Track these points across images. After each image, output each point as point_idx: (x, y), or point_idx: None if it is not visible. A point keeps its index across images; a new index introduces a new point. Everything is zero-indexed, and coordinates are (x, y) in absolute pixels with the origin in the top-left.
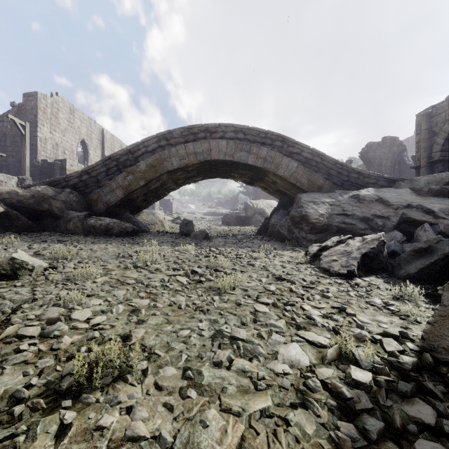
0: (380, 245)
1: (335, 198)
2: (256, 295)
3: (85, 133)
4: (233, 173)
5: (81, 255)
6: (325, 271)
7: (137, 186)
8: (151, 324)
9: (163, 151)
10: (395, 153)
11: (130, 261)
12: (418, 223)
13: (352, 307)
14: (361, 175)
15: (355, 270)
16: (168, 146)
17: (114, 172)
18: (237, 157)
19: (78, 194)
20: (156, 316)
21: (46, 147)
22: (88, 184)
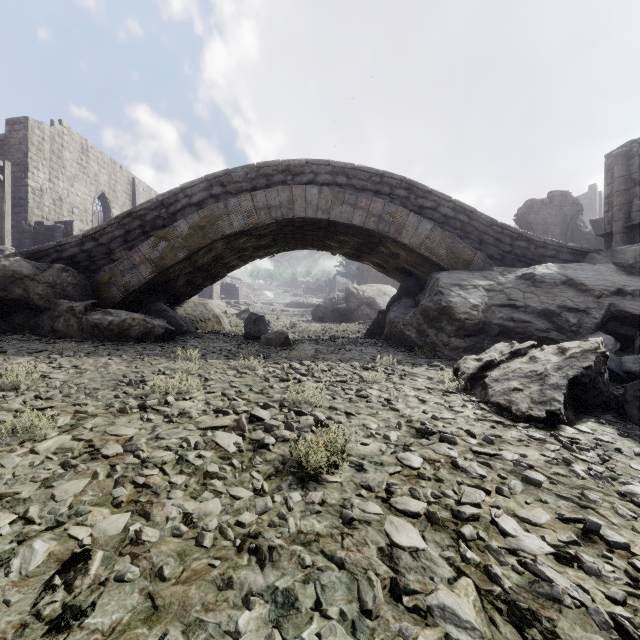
0: (599, 361)
1: (494, 279)
2: (385, 485)
3: (106, 183)
4: (330, 241)
5: (52, 380)
6: (501, 411)
7: (174, 259)
8: (97, 629)
9: (217, 203)
10: (567, 216)
11: (138, 392)
12: (638, 320)
13: (603, 515)
14: (532, 244)
15: (561, 410)
16: (225, 196)
17: (136, 238)
18: (336, 214)
19: (76, 273)
20: (124, 586)
21: (43, 203)
22: (93, 257)
